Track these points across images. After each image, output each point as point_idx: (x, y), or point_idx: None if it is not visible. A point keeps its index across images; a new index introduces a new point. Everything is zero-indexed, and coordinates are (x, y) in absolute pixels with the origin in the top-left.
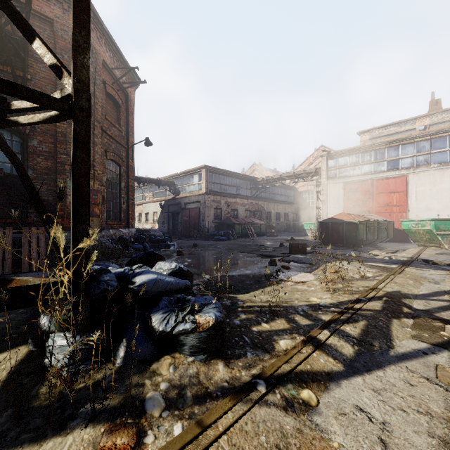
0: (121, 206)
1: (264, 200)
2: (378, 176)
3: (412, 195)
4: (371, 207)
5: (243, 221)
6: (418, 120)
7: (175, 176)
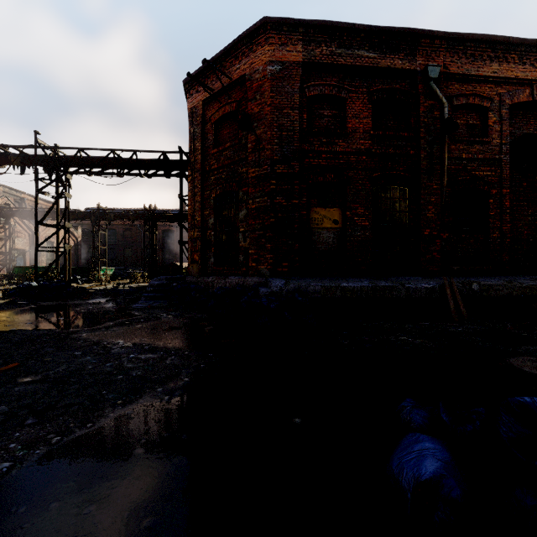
0: (241, 245)
1: None
2: None
3: None
4: None
5: None
6: None
7: None
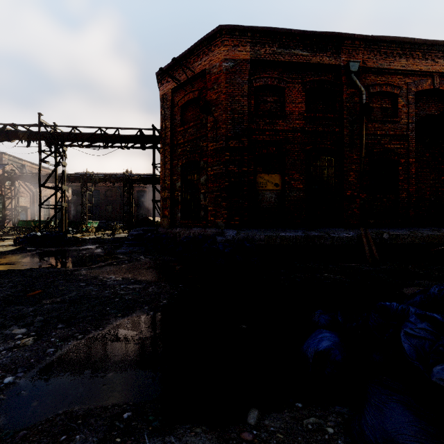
0: (202, 203)
1: None
2: None
3: None
4: None
5: None
6: None
7: None
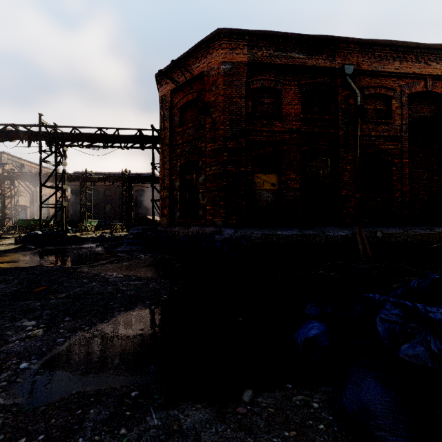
0: (200, 202)
1: None
2: None
3: None
4: None
5: None
6: None
7: None
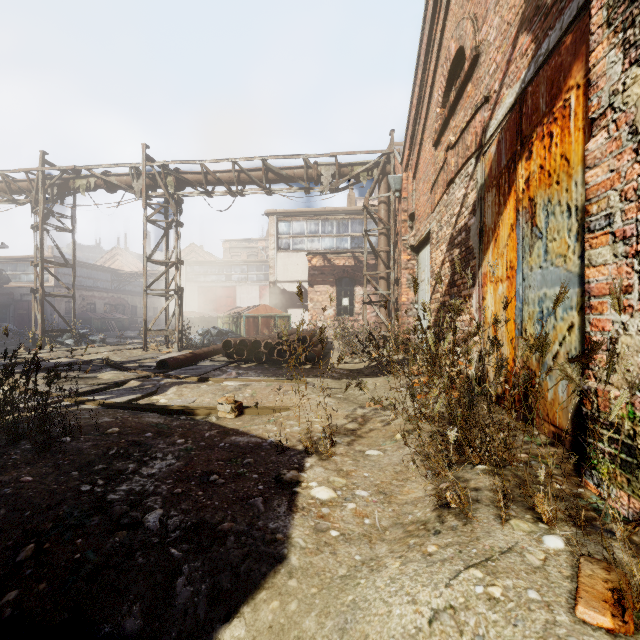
0: None
1: (129, 293)
2: (220, 285)
3: (238, 300)
4: (216, 307)
5: (103, 316)
6: (259, 241)
7: (1, 260)
